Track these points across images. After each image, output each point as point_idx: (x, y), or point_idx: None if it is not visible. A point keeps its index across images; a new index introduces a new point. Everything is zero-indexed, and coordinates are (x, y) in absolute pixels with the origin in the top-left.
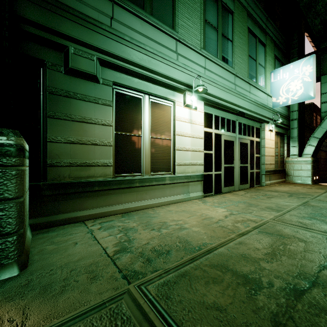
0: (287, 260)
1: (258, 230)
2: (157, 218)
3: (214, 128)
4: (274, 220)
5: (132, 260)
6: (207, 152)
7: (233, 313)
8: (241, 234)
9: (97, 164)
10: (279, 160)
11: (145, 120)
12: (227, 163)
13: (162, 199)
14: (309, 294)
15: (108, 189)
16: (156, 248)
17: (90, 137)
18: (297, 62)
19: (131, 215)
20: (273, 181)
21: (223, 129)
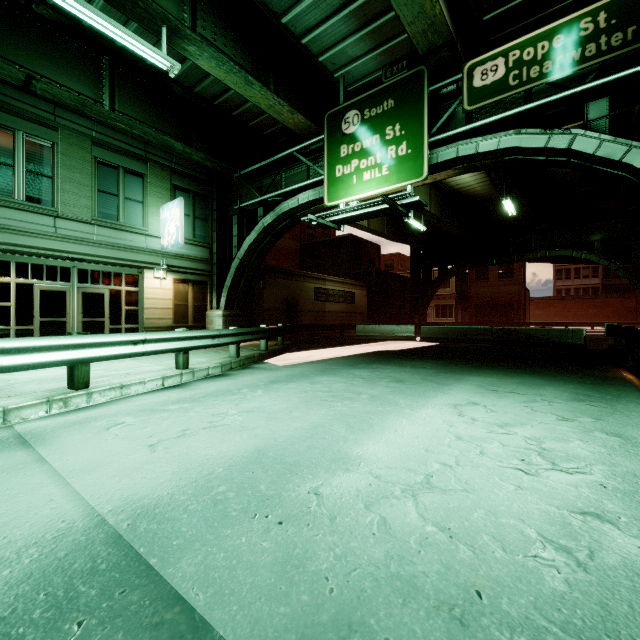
0: None
1: None
2: None
3: (15, 277)
4: None
5: None
6: None
7: None
8: None
9: None
10: (193, 314)
11: None
12: (48, 317)
13: None
14: None
15: None
16: None
17: None
18: (173, 201)
19: None
20: None
21: (37, 277)
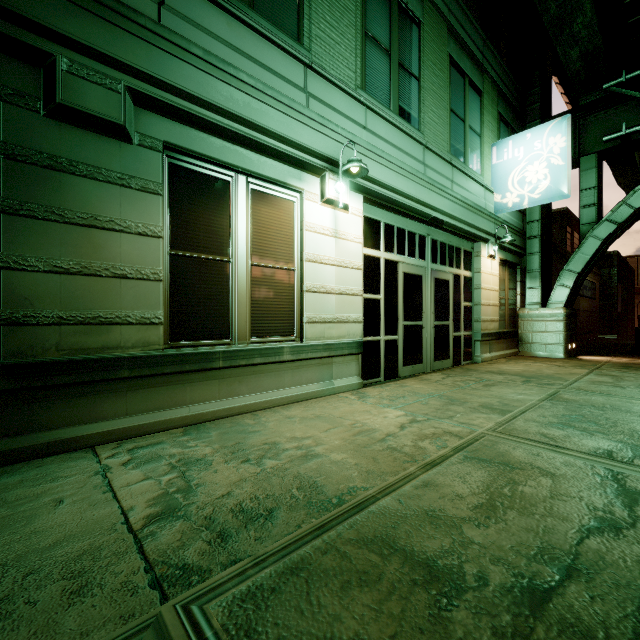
0: (517, 519)
1: (464, 453)
2: (260, 435)
3: (383, 249)
4: (495, 433)
5: (184, 538)
6: (370, 297)
7: None
8: (429, 465)
9: (126, 320)
10: (507, 314)
11: (238, 229)
12: (409, 319)
13: (275, 393)
14: (561, 597)
15: (153, 375)
16: (246, 504)
17: (110, 260)
18: (539, 127)
19: (205, 430)
20: (495, 353)
21: (401, 251)
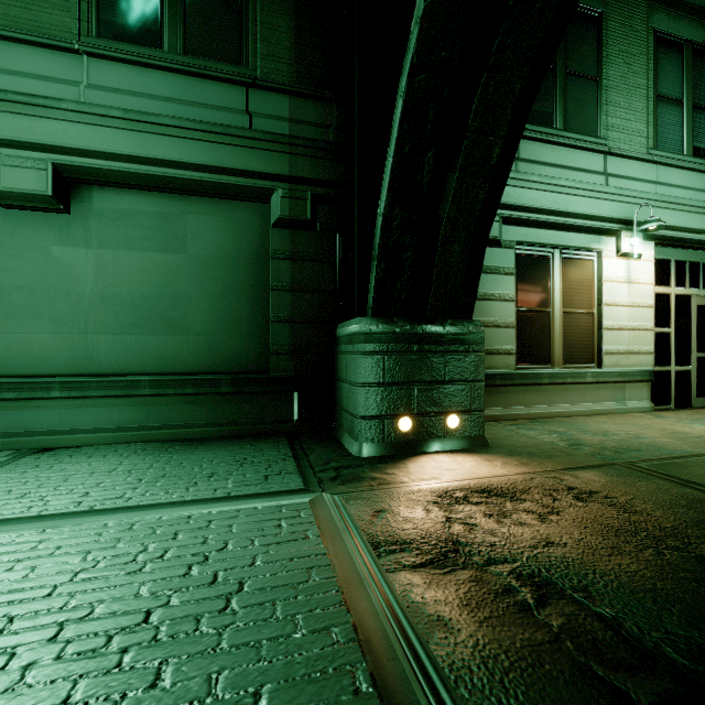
0: None
1: None
2: (589, 427)
3: (674, 285)
4: None
5: (597, 451)
6: (659, 330)
7: None
8: None
9: (498, 351)
10: None
11: (554, 288)
12: (703, 351)
13: (580, 406)
14: None
15: (511, 385)
16: (618, 447)
17: (492, 317)
18: None
19: (544, 422)
20: None
21: (693, 284)
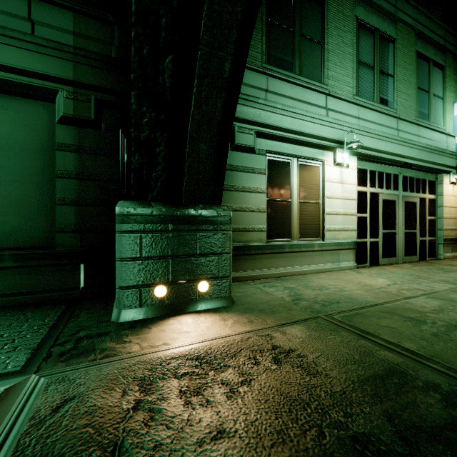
0: (454, 314)
1: (427, 296)
2: (313, 283)
3: (369, 186)
4: (448, 291)
5: (310, 305)
6: (360, 215)
7: (402, 330)
8: (407, 298)
9: (254, 229)
10: None
11: (293, 184)
12: (386, 229)
13: (310, 267)
14: None
15: (262, 253)
16: (325, 300)
17: (248, 204)
18: None
19: (284, 279)
20: (456, 253)
21: (380, 186)
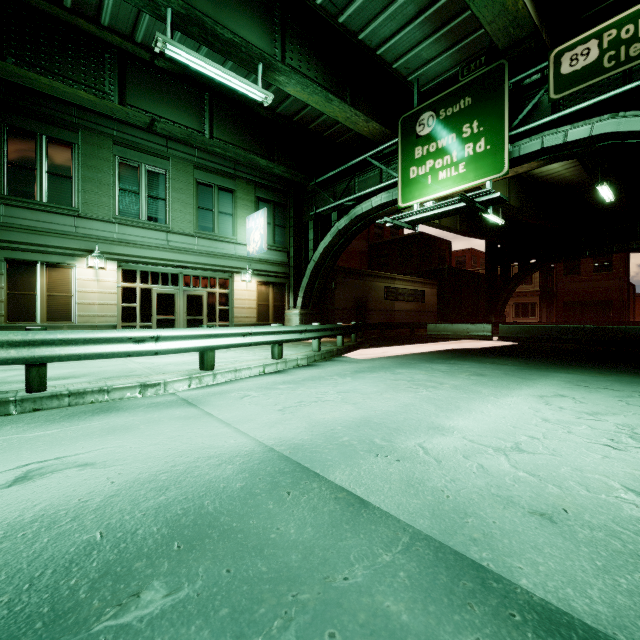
0: None
1: None
2: None
3: (140, 283)
4: None
5: None
6: (129, 305)
7: None
8: None
9: None
10: (273, 313)
11: (41, 282)
12: (162, 316)
13: None
14: None
15: None
16: None
17: None
18: (258, 212)
19: None
20: None
21: (155, 283)
